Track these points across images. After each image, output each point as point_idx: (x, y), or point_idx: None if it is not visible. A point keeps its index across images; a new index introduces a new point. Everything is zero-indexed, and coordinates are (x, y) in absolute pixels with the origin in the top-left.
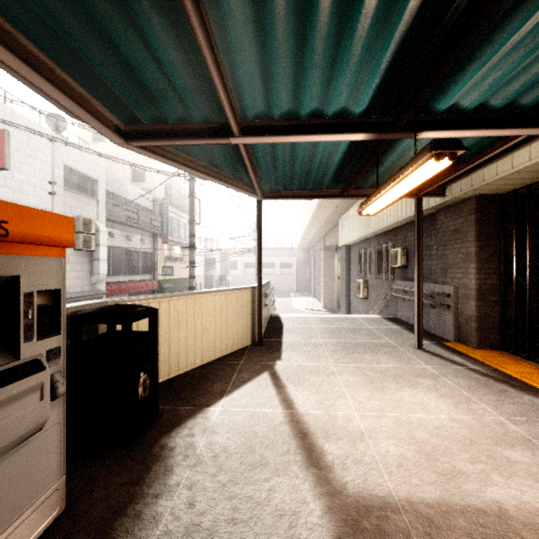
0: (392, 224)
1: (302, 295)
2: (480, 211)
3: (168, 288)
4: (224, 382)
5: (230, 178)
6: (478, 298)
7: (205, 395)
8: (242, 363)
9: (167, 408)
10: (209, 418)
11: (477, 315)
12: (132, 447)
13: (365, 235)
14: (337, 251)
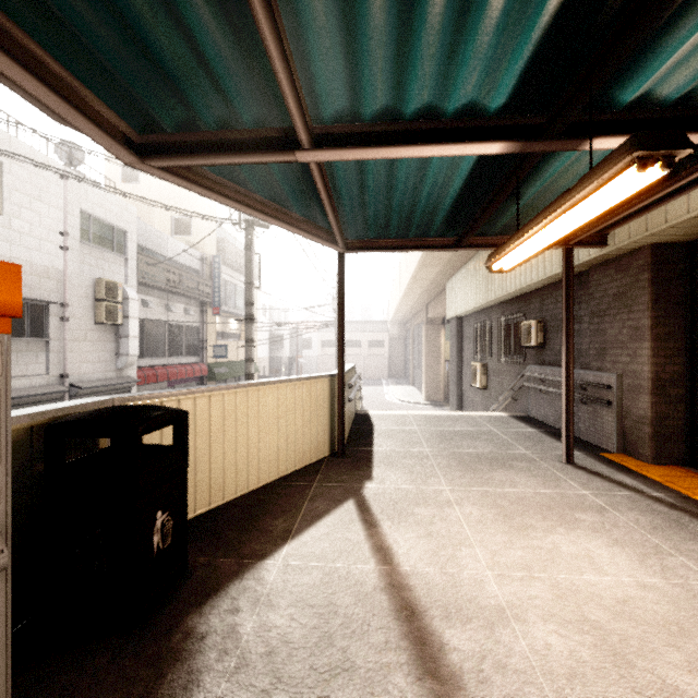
0: (524, 287)
1: (397, 382)
2: (657, 267)
3: (220, 374)
4: (289, 517)
5: (299, 220)
6: (654, 391)
7: (261, 538)
8: (316, 485)
9: (201, 561)
10: (264, 580)
11: (653, 416)
12: (140, 633)
13: (485, 303)
14: (443, 325)
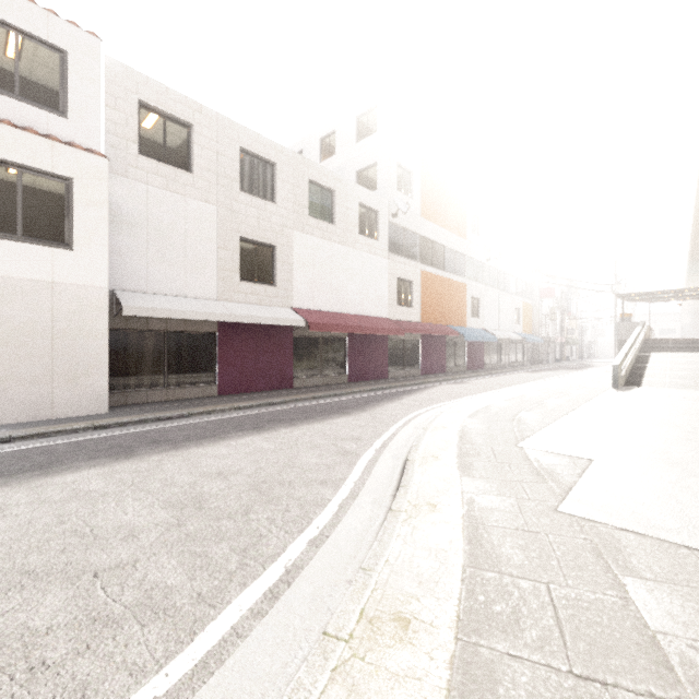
0: None
1: None
2: None
3: (569, 342)
4: None
5: (641, 301)
6: None
7: None
8: None
9: None
10: None
11: None
12: None
13: None
14: None
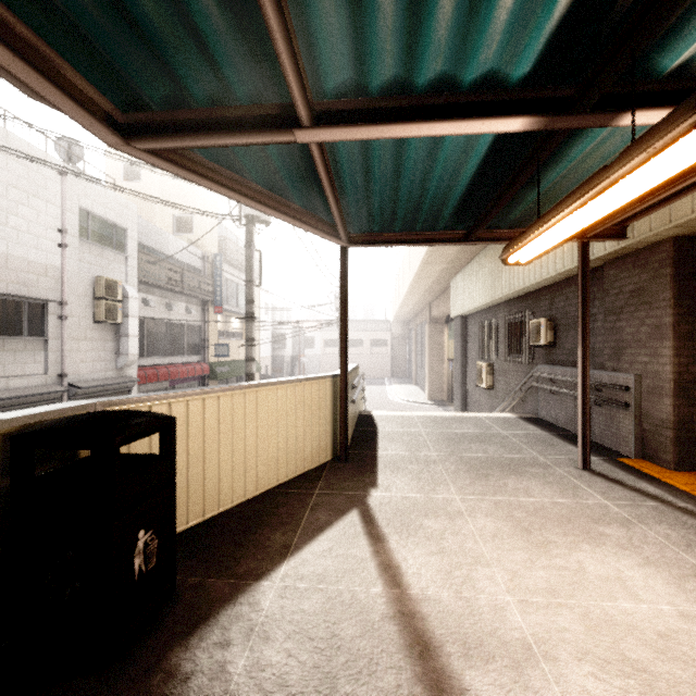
0: (533, 284)
1: (400, 382)
2: (680, 261)
3: (222, 373)
4: (288, 529)
5: (300, 211)
6: (677, 393)
7: (257, 554)
8: (317, 493)
9: (191, 582)
10: (259, 605)
11: (676, 419)
12: (117, 672)
13: (491, 301)
14: (447, 324)
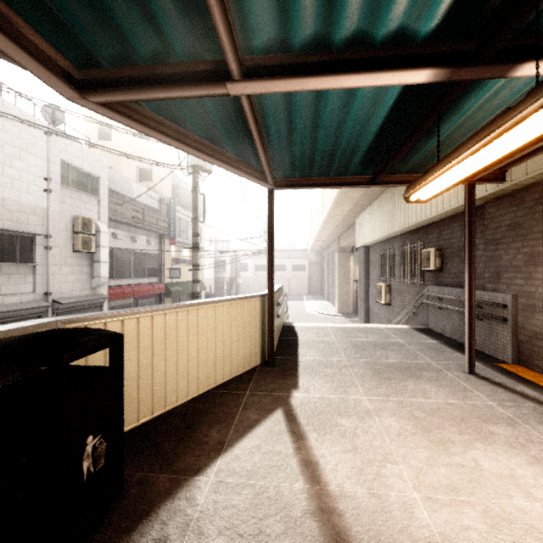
0: (424, 220)
1: (315, 298)
2: None
3: (175, 291)
4: (223, 427)
5: (234, 159)
6: None
7: (196, 450)
8: (248, 393)
9: (137, 476)
10: (195, 500)
11: None
12: None
13: (389, 234)
14: (352, 252)
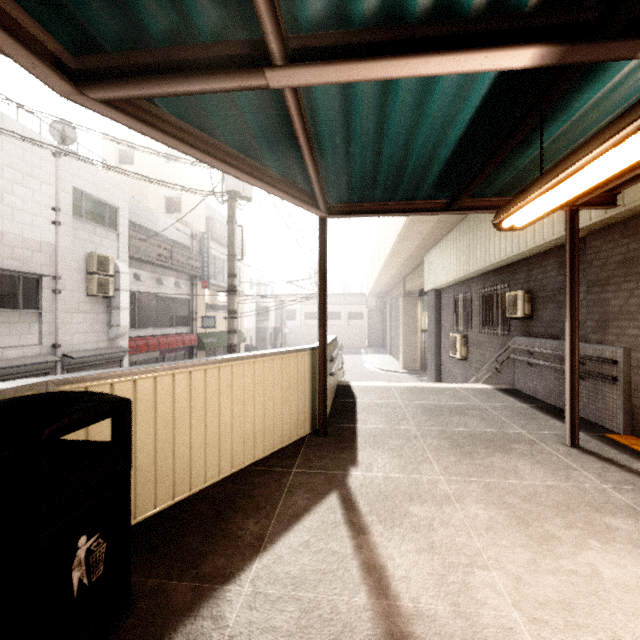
0: (510, 257)
1: (375, 351)
2: None
3: (209, 343)
4: (263, 516)
5: (277, 179)
6: None
7: (227, 548)
8: (295, 471)
9: (150, 584)
10: (223, 620)
11: None
12: None
13: (465, 274)
14: (420, 297)
